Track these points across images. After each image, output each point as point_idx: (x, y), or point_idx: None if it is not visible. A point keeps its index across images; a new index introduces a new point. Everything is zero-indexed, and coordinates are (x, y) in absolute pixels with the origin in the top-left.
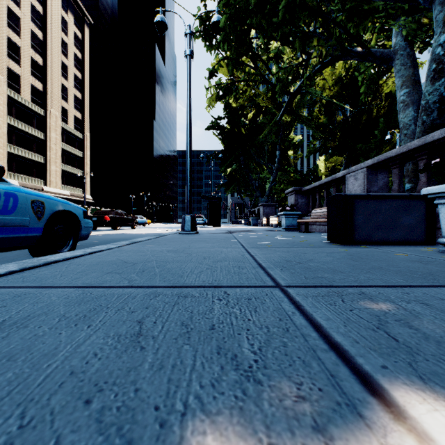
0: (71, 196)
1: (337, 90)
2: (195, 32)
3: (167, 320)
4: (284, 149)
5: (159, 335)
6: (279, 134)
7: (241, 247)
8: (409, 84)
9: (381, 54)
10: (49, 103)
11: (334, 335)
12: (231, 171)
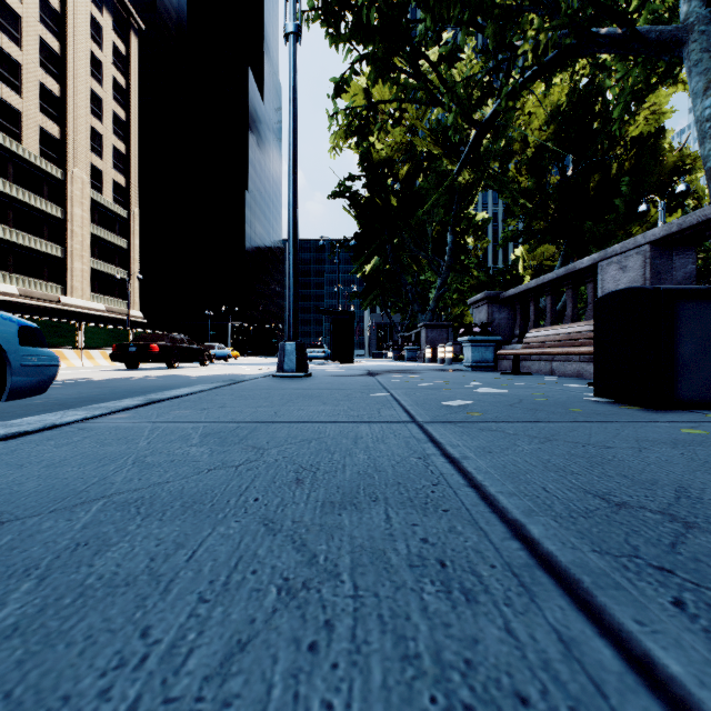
0: (109, 312)
1: (551, 130)
2: (308, 11)
3: None
4: (459, 232)
5: None
6: (452, 207)
7: (407, 420)
8: None
9: (659, 35)
10: (70, 159)
11: None
12: (370, 270)
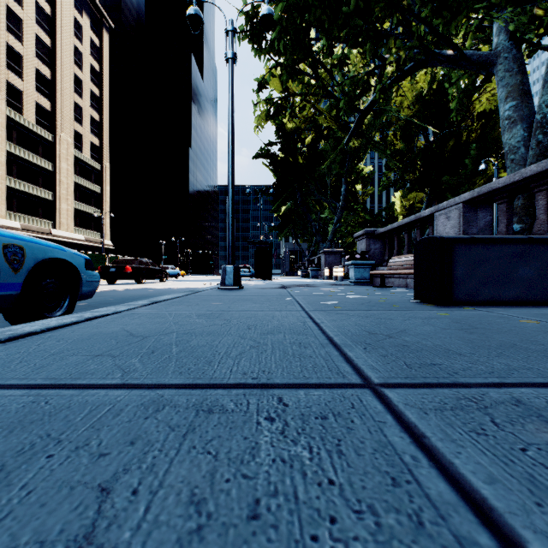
0: (87, 241)
1: (418, 108)
2: (240, 32)
3: (162, 482)
4: (350, 182)
5: (131, 543)
6: (345, 164)
7: (300, 310)
8: (517, 95)
9: (478, 58)
10: (58, 126)
11: (532, 543)
12: (284, 210)
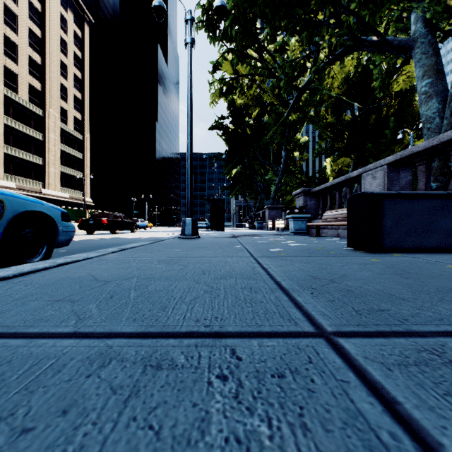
0: (71, 199)
1: (345, 88)
2: (197, 22)
3: None
4: (289, 150)
5: None
6: (285, 134)
7: (249, 256)
8: (432, 74)
9: (399, 43)
10: (47, 103)
11: None
12: (235, 173)
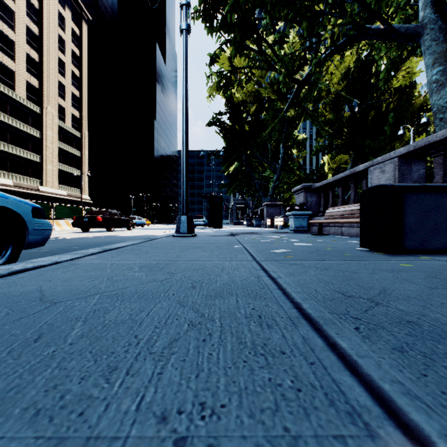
0: (69, 196)
1: (344, 84)
2: (194, 13)
3: None
4: (287, 147)
5: None
6: (283, 131)
7: (251, 259)
8: (443, 61)
9: (406, 30)
10: (45, 101)
11: None
12: (232, 170)
